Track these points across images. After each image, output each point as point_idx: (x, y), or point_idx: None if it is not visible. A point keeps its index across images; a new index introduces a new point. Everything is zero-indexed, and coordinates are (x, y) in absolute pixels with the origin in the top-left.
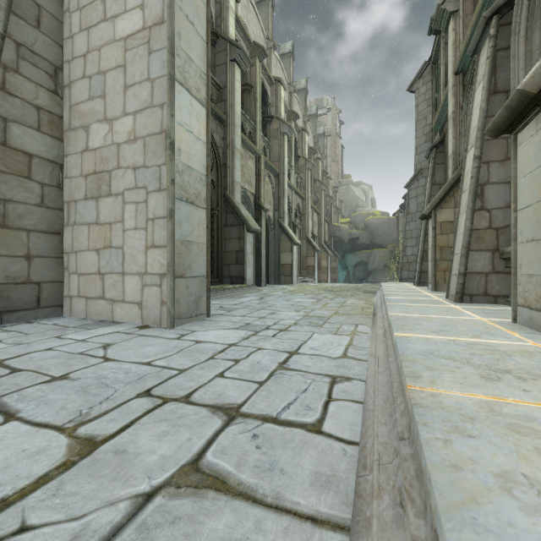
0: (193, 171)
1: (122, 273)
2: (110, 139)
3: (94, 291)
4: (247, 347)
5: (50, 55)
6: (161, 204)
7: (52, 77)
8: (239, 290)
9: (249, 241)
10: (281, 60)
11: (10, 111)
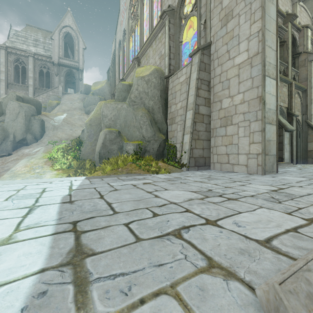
0: (271, 110)
1: (237, 154)
2: (231, 104)
3: (224, 160)
4: (312, 181)
5: (207, 78)
6: (257, 126)
7: (208, 86)
8: (280, 165)
9: (286, 137)
10: (304, 4)
11: (199, 102)
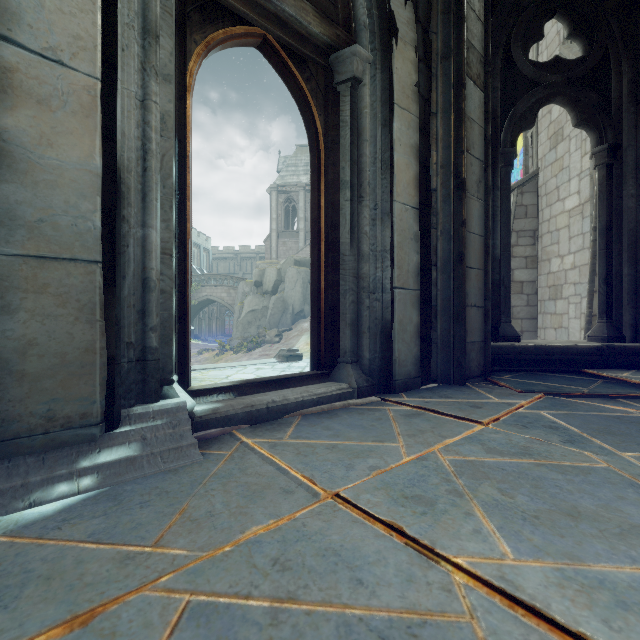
0: None
1: None
2: (561, 267)
3: None
4: None
5: (531, 226)
6: None
7: (532, 236)
8: None
9: None
10: None
11: (514, 264)
